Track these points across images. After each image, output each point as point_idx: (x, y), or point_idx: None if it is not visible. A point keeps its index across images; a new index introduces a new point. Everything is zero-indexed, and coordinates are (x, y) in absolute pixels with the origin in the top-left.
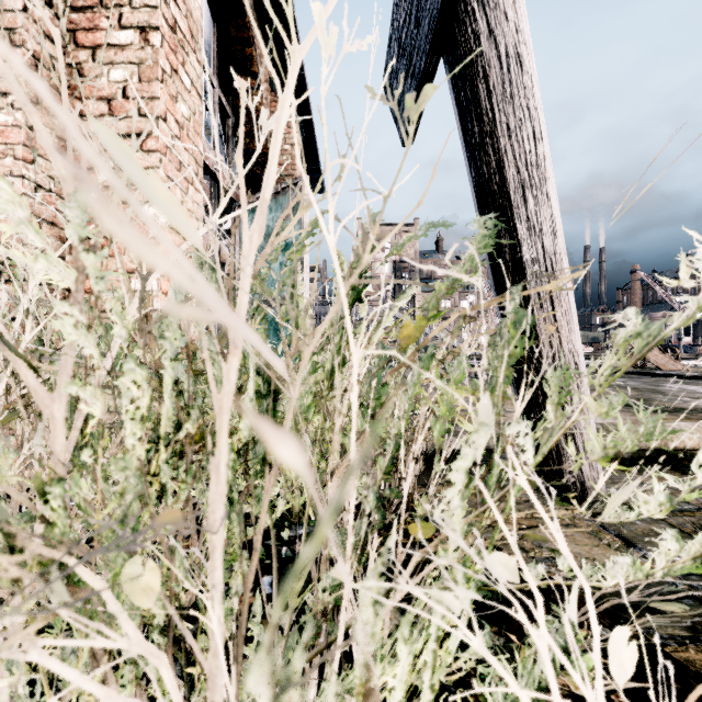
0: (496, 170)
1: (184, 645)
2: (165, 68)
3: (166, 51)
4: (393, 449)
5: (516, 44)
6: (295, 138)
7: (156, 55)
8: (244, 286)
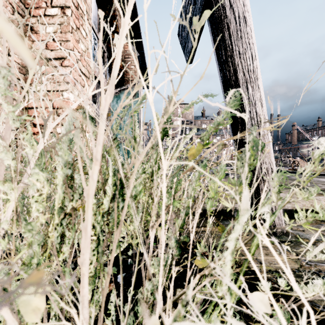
0: (233, 74)
1: (72, 320)
2: (73, 26)
3: (73, 18)
4: (184, 214)
5: (243, 12)
6: (128, 33)
7: (68, 20)
8: (101, 126)
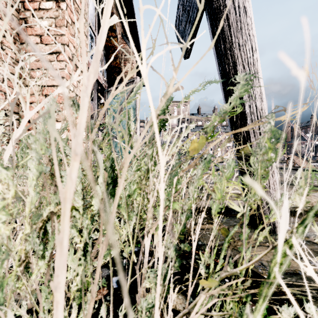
0: (232, 67)
1: None
2: (68, 20)
3: (68, 12)
4: (185, 218)
5: (243, 1)
6: None
7: (63, 14)
8: (82, 111)
